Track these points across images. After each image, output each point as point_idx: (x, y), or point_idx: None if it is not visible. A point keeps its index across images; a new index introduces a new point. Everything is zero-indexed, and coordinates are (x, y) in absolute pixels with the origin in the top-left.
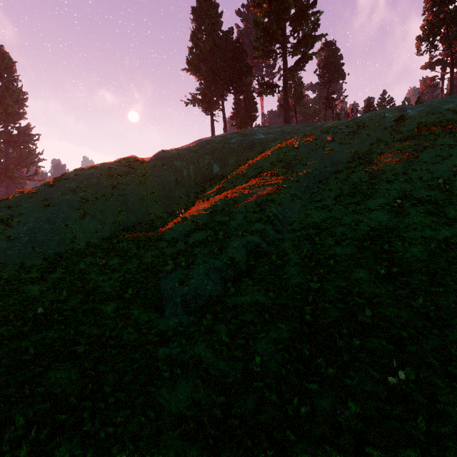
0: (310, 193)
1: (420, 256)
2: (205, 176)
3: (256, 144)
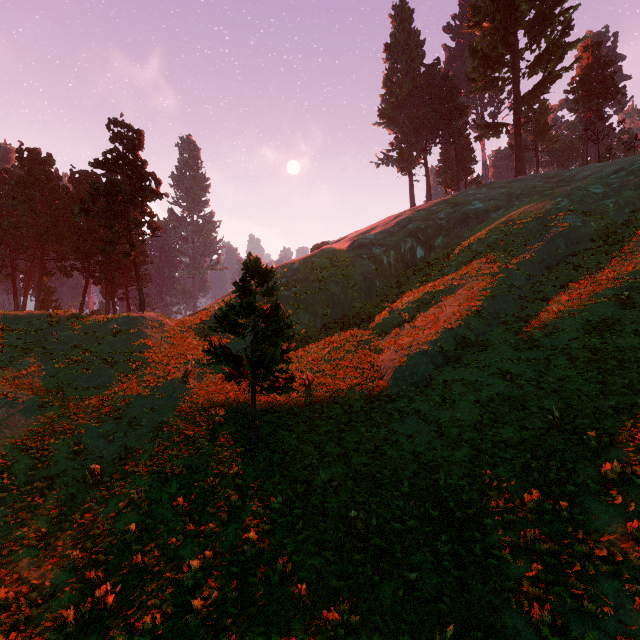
0: (532, 282)
1: (623, 347)
2: (407, 263)
3: (471, 218)
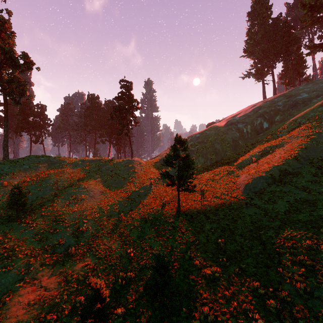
0: None
1: None
2: (257, 131)
3: (298, 103)
